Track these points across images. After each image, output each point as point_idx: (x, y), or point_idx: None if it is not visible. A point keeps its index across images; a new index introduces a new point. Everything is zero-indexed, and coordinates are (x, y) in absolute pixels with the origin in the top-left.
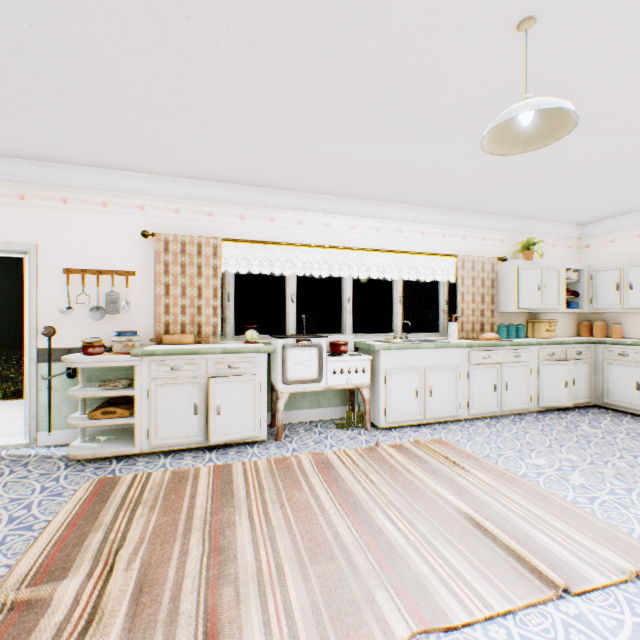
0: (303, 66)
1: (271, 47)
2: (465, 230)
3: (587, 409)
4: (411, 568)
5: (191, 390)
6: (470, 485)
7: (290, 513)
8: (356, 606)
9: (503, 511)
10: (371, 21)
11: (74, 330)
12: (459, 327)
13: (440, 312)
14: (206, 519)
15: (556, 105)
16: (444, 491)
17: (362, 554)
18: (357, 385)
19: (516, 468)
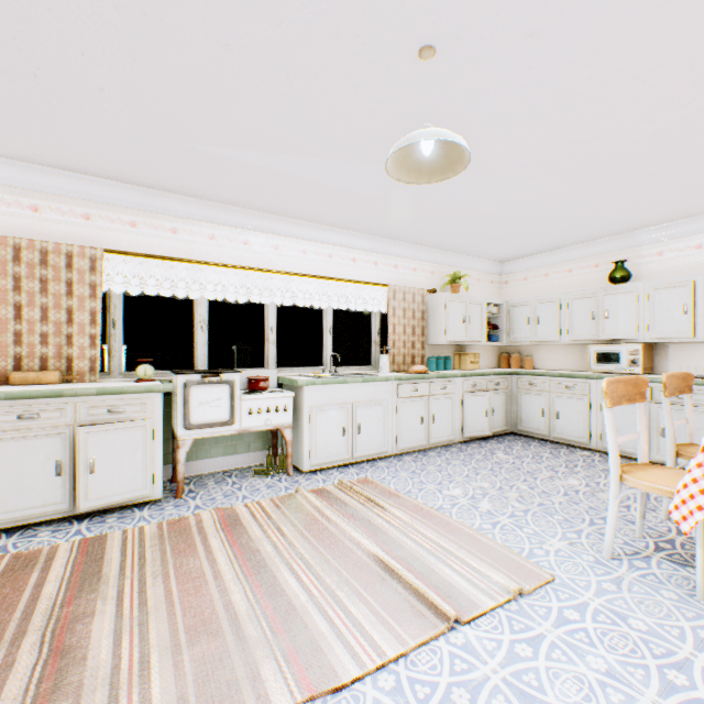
0: (189, 47)
1: (142, 14)
2: (397, 259)
3: (504, 437)
4: (309, 628)
5: (51, 444)
6: (387, 525)
7: (175, 587)
8: (236, 687)
9: (414, 548)
10: (265, 11)
11: None
12: (391, 360)
13: (373, 344)
14: (53, 614)
15: (449, 138)
16: (359, 535)
17: (255, 622)
18: (278, 426)
19: (434, 501)
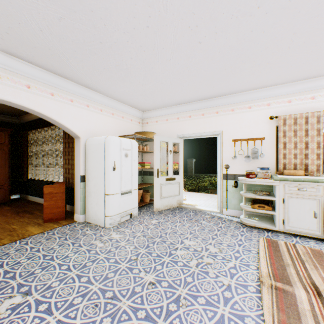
0: None
1: None
2: None
3: None
4: None
5: (310, 203)
6: None
7: None
8: None
9: None
10: None
11: (236, 166)
12: None
13: None
14: None
15: None
16: None
17: None
18: None
19: None
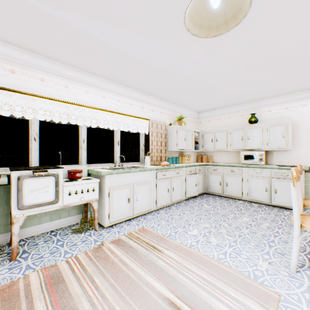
0: None
1: None
2: (153, 106)
3: (203, 195)
4: None
5: None
6: (166, 265)
7: None
8: None
9: (190, 285)
10: None
11: None
12: (150, 159)
13: (141, 150)
14: None
15: None
16: (152, 279)
17: None
18: (89, 201)
19: (186, 240)
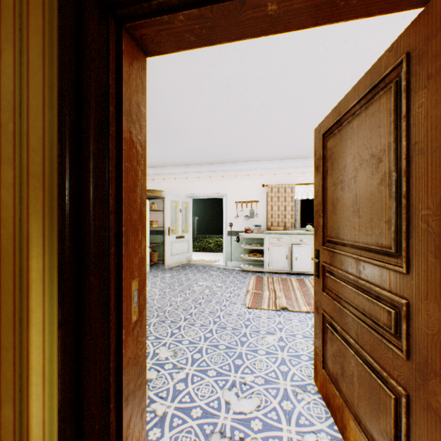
0: None
1: None
2: None
3: None
4: None
5: (284, 249)
6: None
7: None
8: None
9: None
10: None
11: (238, 224)
12: None
13: None
14: (299, 289)
15: None
16: None
17: None
18: None
19: None
